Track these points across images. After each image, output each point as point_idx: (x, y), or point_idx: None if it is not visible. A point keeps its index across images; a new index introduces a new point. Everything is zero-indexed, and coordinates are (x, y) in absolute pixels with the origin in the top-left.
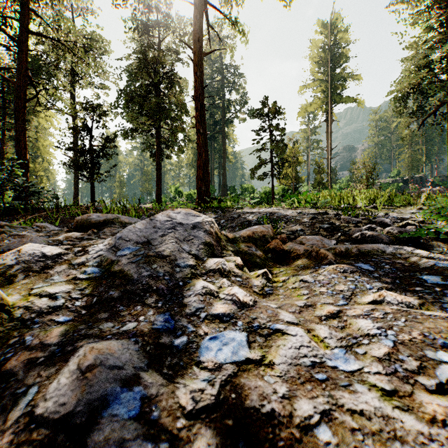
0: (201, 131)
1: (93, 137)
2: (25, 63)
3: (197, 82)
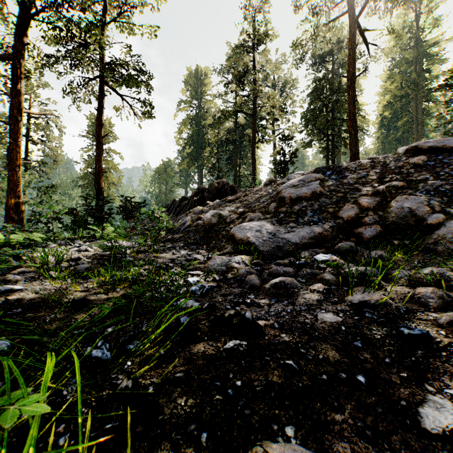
0: (353, 133)
1: (285, 154)
2: (255, 125)
3: (350, 99)
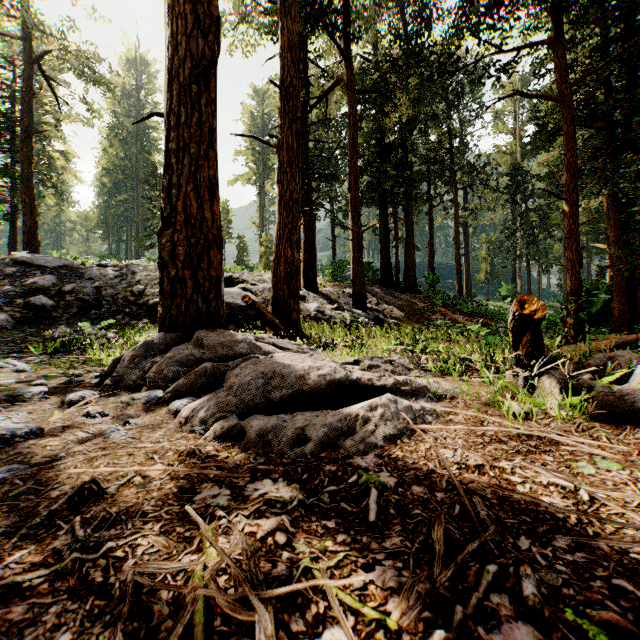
0: (28, 202)
1: None
2: None
3: (25, 158)
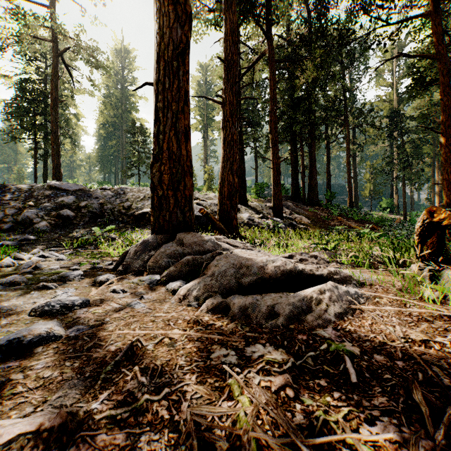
0: (55, 147)
1: None
2: None
3: (53, 119)
